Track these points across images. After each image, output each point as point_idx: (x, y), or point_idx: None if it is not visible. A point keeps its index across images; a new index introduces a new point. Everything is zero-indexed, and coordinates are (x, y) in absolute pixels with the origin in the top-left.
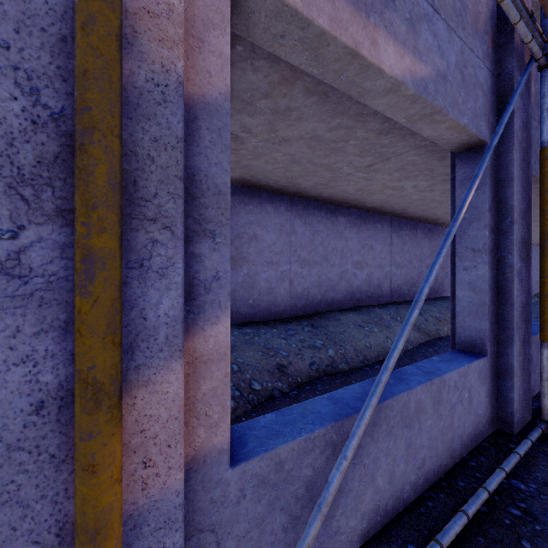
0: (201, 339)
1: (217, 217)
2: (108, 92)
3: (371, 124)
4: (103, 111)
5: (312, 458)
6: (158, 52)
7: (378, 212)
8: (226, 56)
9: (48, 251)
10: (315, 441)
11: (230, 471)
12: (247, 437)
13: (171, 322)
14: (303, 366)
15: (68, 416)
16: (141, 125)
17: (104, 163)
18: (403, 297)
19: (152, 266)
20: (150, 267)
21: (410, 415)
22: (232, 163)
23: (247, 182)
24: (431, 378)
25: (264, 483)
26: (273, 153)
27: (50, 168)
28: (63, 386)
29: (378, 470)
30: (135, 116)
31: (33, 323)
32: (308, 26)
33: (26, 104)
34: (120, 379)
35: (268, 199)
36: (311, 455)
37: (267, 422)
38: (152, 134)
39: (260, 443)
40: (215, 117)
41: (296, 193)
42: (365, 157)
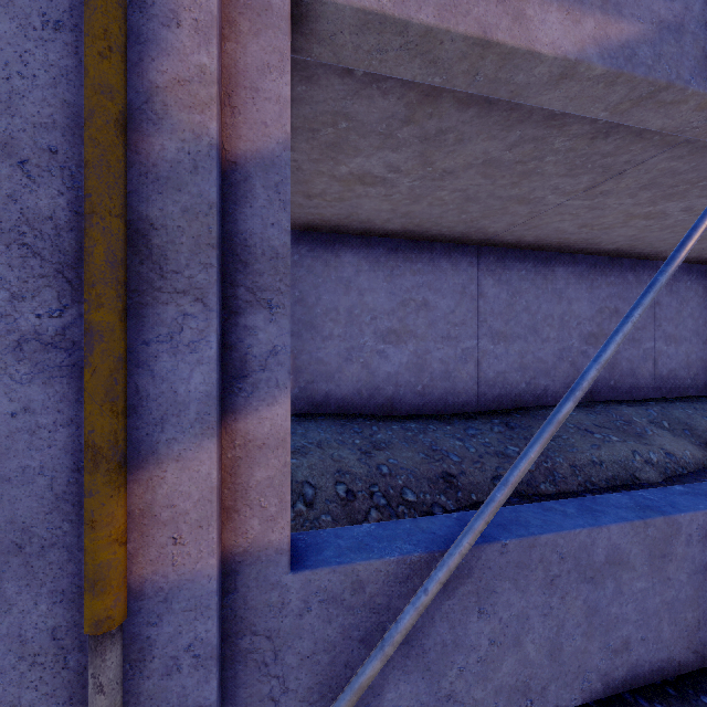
0: (255, 421)
1: (274, 285)
2: (106, 176)
3: (573, 127)
4: (101, 196)
5: (408, 588)
6: (189, 120)
7: (629, 256)
8: (285, 99)
9: None
10: (413, 567)
11: (291, 576)
12: (327, 545)
13: (203, 398)
14: (482, 478)
15: None
16: (172, 198)
17: (102, 244)
18: (681, 390)
19: (183, 340)
20: (180, 341)
21: (595, 566)
22: (387, 212)
23: (413, 234)
24: (646, 515)
25: (336, 601)
26: (436, 192)
27: None
28: None
29: (526, 633)
30: (166, 189)
31: (76, 391)
32: (406, 28)
33: (70, 197)
34: (123, 447)
35: (443, 254)
36: (406, 584)
37: (360, 533)
38: (183, 205)
39: (339, 553)
40: (272, 172)
41: (484, 241)
42: (578, 177)
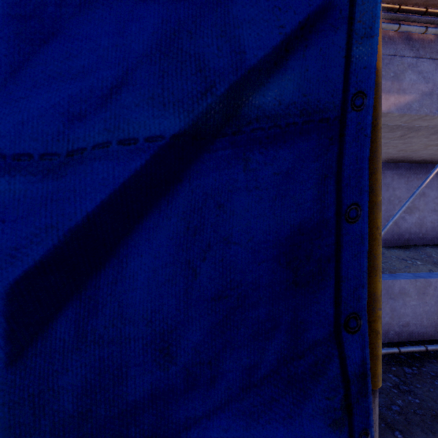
0: None
1: None
2: None
3: None
4: None
5: None
6: None
7: (432, 163)
8: None
9: None
10: None
11: None
12: None
13: None
14: None
15: None
16: None
17: None
18: None
19: None
20: None
21: (395, 294)
22: None
23: None
24: (417, 278)
25: None
26: None
27: None
28: None
29: None
30: None
31: None
32: None
33: None
34: None
35: None
36: None
37: None
38: None
39: None
40: None
41: None
42: (395, 132)
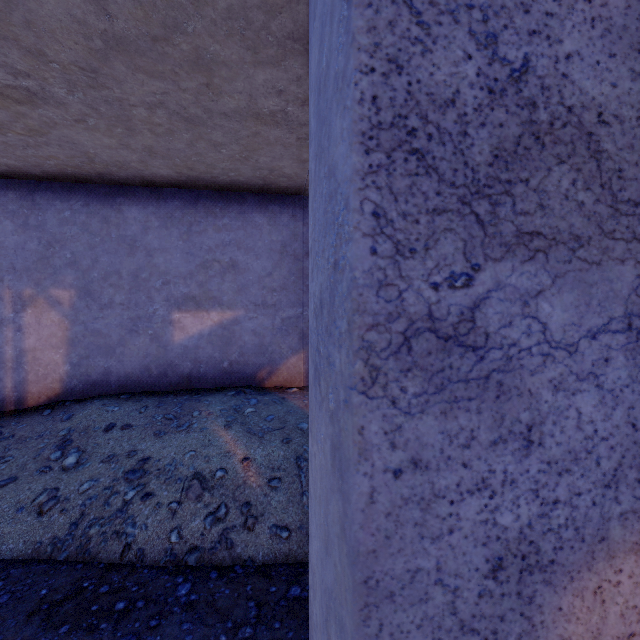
0: None
1: None
2: None
3: None
4: None
5: None
6: None
7: None
8: None
9: (506, 305)
10: None
11: None
12: None
13: None
14: None
15: (530, 588)
16: (628, 65)
17: None
18: None
19: None
20: None
21: None
22: None
23: None
24: None
25: None
26: None
27: (508, 164)
28: (524, 536)
29: None
30: (619, 49)
31: (489, 425)
32: None
33: (480, 63)
34: None
35: None
36: None
37: None
38: None
39: None
40: None
41: None
42: None
